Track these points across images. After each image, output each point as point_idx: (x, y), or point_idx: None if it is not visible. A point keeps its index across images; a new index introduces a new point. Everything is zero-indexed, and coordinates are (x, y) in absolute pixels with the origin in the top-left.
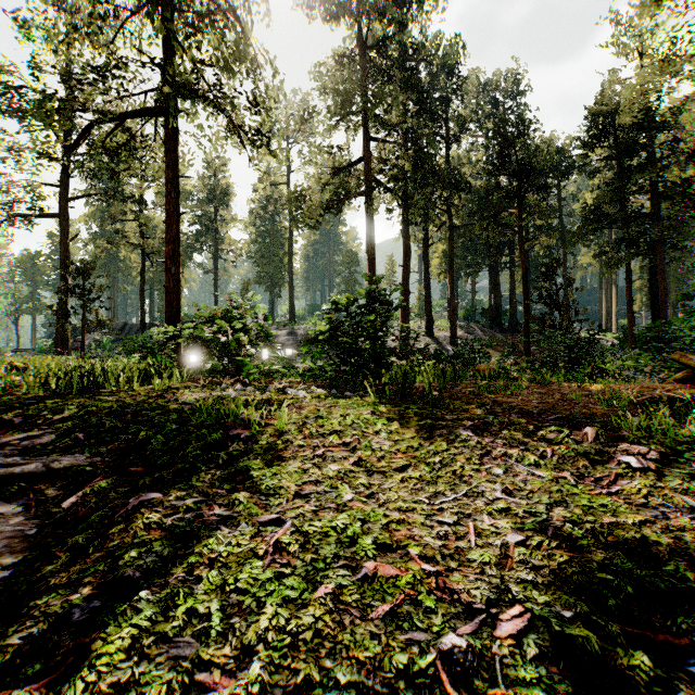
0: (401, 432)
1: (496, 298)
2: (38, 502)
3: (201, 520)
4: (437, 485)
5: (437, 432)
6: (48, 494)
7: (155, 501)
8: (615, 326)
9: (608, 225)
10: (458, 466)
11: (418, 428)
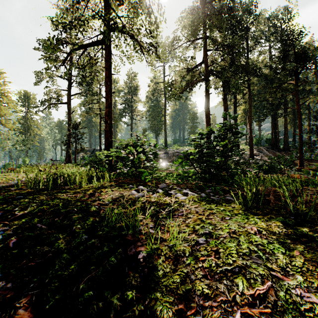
0: (313, 271)
1: (275, 132)
2: None
3: None
4: None
5: None
6: None
7: None
8: None
9: None
10: None
11: None
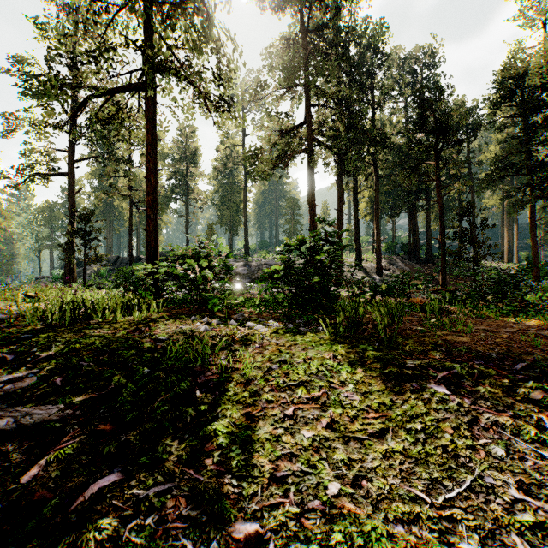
0: (367, 382)
1: (414, 235)
2: (1, 469)
3: (164, 529)
4: (429, 467)
5: (407, 386)
6: (12, 459)
7: (116, 486)
8: (515, 257)
9: (514, 172)
10: (448, 440)
11: (385, 378)
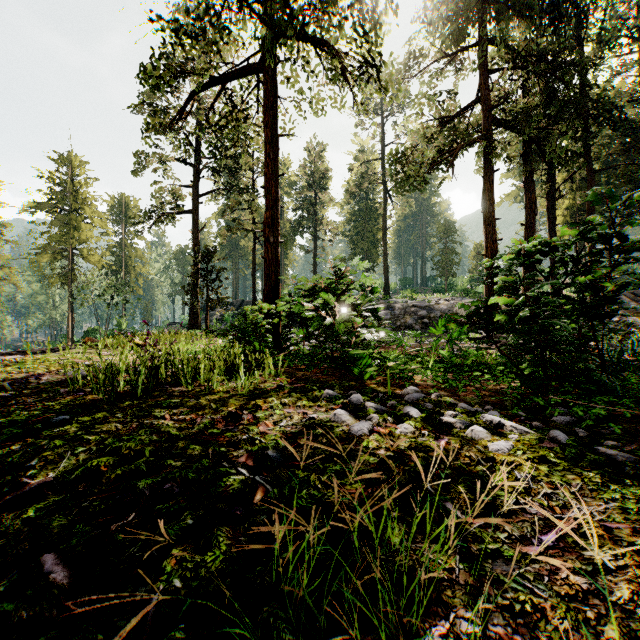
0: None
1: None
2: None
3: None
4: None
5: None
6: None
7: None
8: None
9: None
10: None
11: None
